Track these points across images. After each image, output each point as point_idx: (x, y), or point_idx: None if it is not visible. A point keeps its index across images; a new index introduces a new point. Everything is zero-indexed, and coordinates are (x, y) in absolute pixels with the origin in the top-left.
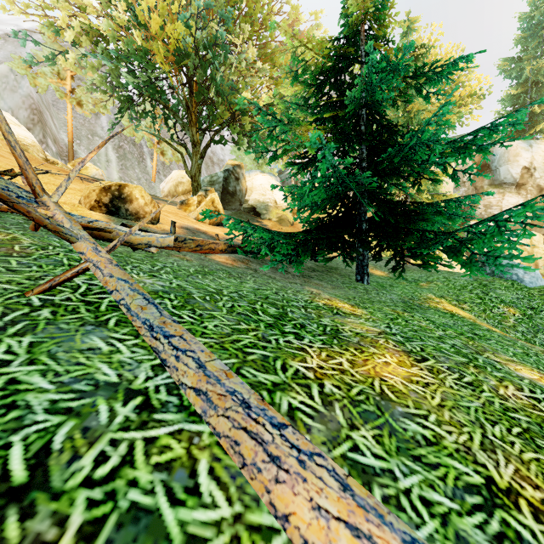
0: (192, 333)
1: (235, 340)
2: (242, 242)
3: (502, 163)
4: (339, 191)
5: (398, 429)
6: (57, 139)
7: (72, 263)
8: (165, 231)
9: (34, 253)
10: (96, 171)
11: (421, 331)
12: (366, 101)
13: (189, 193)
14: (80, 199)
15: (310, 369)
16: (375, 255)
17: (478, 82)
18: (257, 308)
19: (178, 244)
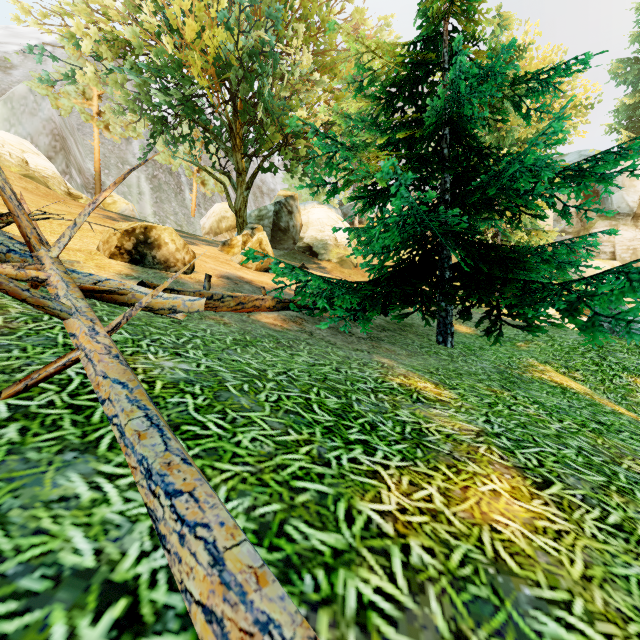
0: (218, 456)
1: (278, 465)
2: (295, 296)
3: (615, 189)
4: (417, 233)
5: (528, 634)
6: (82, 169)
7: (69, 342)
8: (200, 283)
9: (21, 328)
10: (126, 205)
11: (531, 424)
12: (451, 118)
13: (234, 229)
14: (98, 244)
15: (388, 515)
16: (462, 312)
17: (585, 90)
18: (312, 400)
19: (213, 303)
